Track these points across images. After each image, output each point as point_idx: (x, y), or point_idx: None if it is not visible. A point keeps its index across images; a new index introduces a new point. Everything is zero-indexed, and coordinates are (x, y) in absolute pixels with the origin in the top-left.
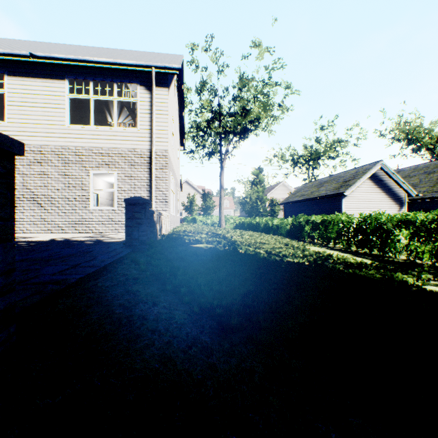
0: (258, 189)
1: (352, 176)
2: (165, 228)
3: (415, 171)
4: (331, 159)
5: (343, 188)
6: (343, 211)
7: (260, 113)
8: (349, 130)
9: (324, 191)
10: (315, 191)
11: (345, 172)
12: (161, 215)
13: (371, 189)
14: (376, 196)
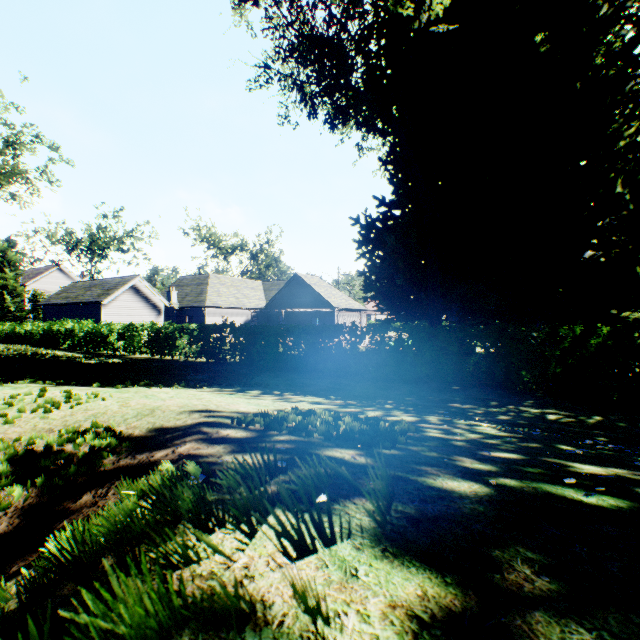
0: (7, 273)
1: (116, 286)
2: None
3: (193, 281)
4: (122, 252)
5: (105, 297)
6: (104, 318)
7: (3, 178)
8: (140, 226)
9: (89, 296)
10: (82, 294)
11: (114, 279)
12: None
13: (133, 299)
14: (138, 305)
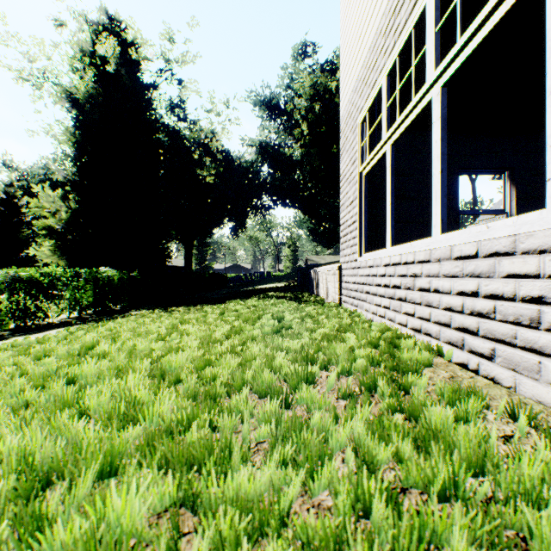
0: None
1: None
2: (325, 290)
3: None
4: None
5: None
6: None
7: None
8: None
9: None
10: None
11: None
12: (319, 272)
13: None
14: None
